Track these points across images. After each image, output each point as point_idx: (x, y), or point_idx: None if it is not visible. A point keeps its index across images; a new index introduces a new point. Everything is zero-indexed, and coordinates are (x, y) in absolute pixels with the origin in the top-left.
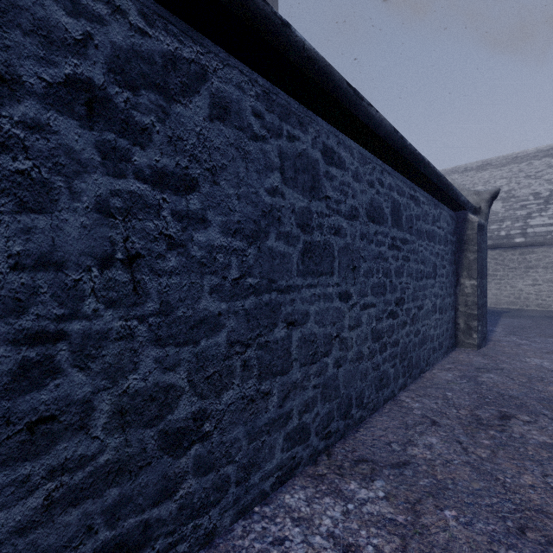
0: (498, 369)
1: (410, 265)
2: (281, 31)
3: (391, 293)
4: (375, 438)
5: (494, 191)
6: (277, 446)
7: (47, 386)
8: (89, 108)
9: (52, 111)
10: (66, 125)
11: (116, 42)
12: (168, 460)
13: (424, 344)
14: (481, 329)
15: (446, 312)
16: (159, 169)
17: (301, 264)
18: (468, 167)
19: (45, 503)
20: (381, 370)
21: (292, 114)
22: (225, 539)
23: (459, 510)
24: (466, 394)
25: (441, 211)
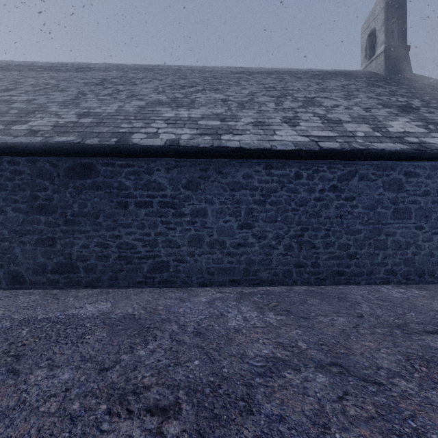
0: None
1: None
2: (381, 152)
3: None
4: (435, 287)
5: None
6: (381, 271)
7: (328, 238)
8: (334, 189)
9: (329, 192)
10: (330, 194)
11: (338, 175)
12: (348, 260)
13: None
14: None
15: None
16: (346, 197)
17: (392, 216)
18: None
19: (328, 257)
20: None
21: (388, 167)
22: (363, 286)
23: None
24: None
25: None
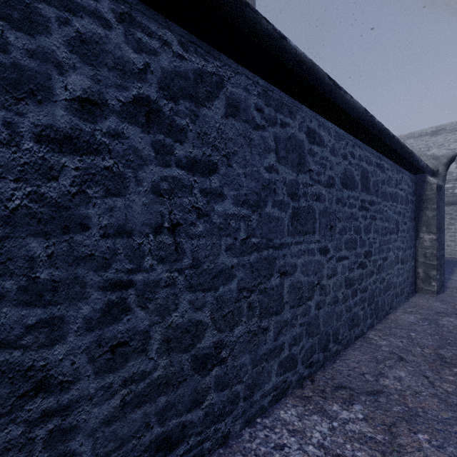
0: (456, 314)
1: (377, 223)
2: (279, 43)
3: (361, 247)
4: (350, 369)
5: (451, 155)
6: (273, 371)
7: (122, 320)
8: (147, 118)
9: (125, 123)
10: (133, 132)
11: (164, 67)
12: (197, 378)
13: (388, 290)
14: (439, 278)
15: (407, 262)
16: (191, 158)
17: (291, 226)
18: (423, 132)
19: (121, 404)
20: (353, 312)
21: (284, 106)
22: (237, 442)
23: (430, 434)
24: (428, 335)
25: (403, 175)
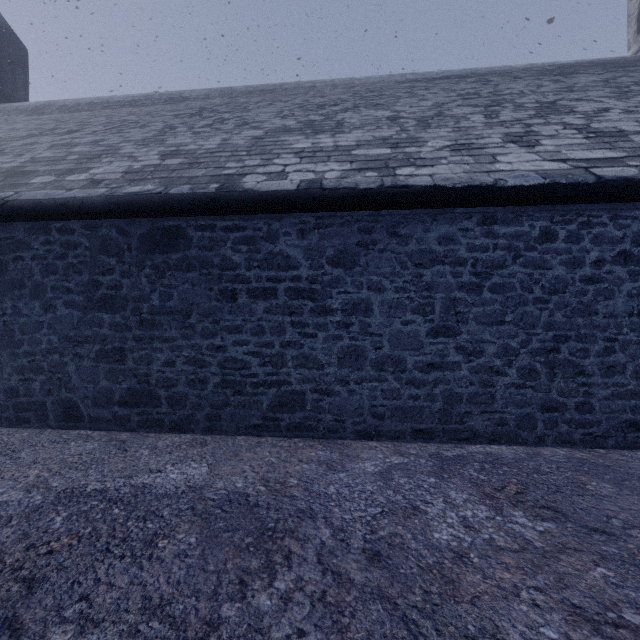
0: None
1: None
2: None
3: None
4: None
5: None
6: None
7: (612, 356)
8: (624, 260)
9: (613, 266)
10: (617, 269)
11: (633, 231)
12: None
13: None
14: None
15: None
16: None
17: None
18: None
19: (611, 394)
20: None
21: None
22: None
23: None
24: None
25: None
